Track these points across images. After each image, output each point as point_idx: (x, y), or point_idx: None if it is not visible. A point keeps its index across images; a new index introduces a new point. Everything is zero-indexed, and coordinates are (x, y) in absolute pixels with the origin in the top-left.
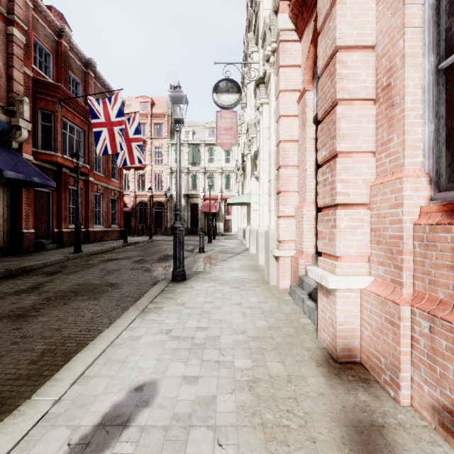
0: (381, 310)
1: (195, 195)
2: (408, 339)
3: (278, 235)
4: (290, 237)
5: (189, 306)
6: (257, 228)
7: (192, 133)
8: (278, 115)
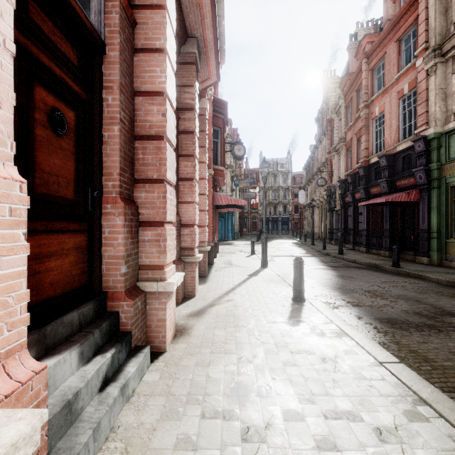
0: None
1: None
2: None
3: None
4: None
5: (354, 420)
6: None
7: None
8: None
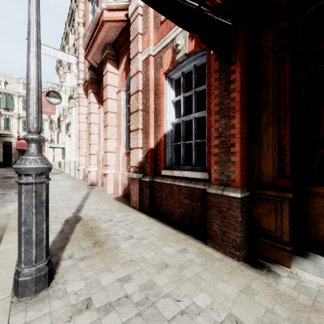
0: (97, 173)
1: (8, 135)
2: (100, 176)
3: (79, 162)
4: (83, 163)
5: None
6: (69, 161)
7: (4, 82)
8: (79, 121)
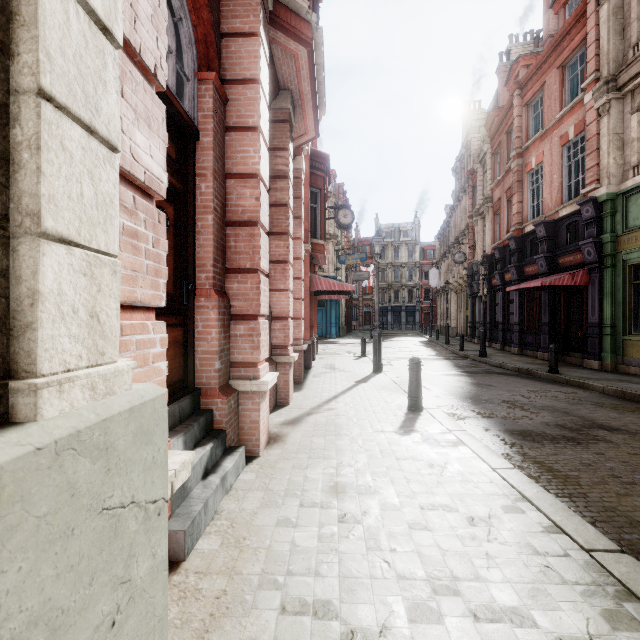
0: None
1: None
2: None
3: None
4: None
5: (450, 511)
6: None
7: None
8: None
